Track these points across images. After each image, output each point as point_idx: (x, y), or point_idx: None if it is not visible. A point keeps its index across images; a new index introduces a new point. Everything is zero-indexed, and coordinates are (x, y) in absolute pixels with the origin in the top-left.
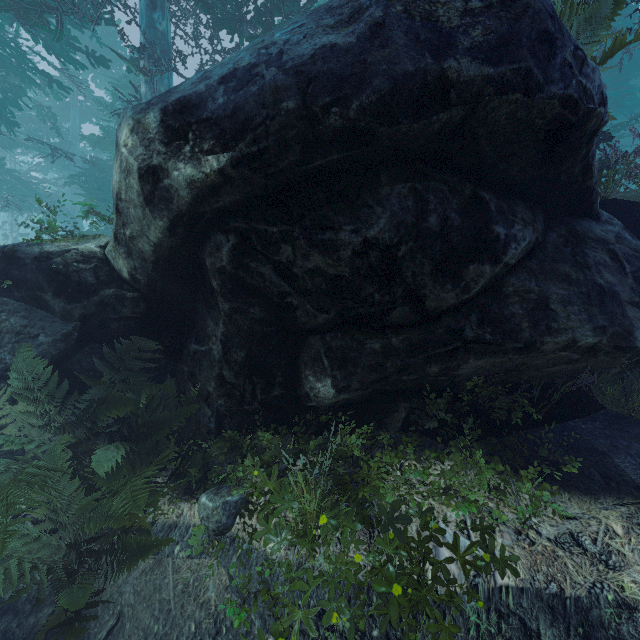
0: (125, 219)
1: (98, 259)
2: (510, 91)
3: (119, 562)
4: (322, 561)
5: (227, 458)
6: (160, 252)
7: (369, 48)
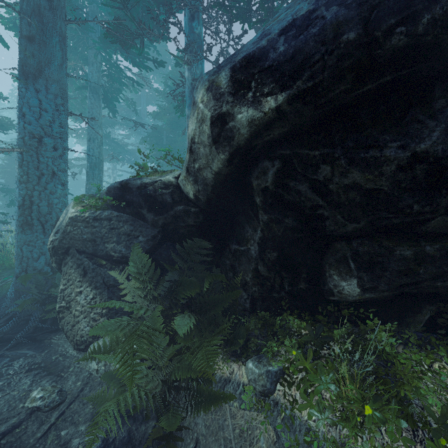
0: (195, 156)
1: (173, 186)
2: None
3: (196, 402)
4: None
5: (261, 332)
6: (218, 178)
7: None
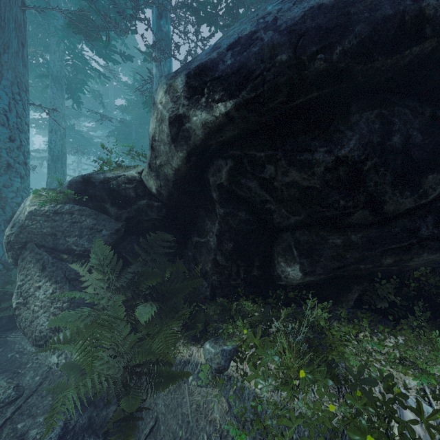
0: (157, 153)
1: (137, 181)
2: None
3: (155, 383)
4: (301, 405)
5: (219, 317)
6: (178, 174)
7: (352, 2)
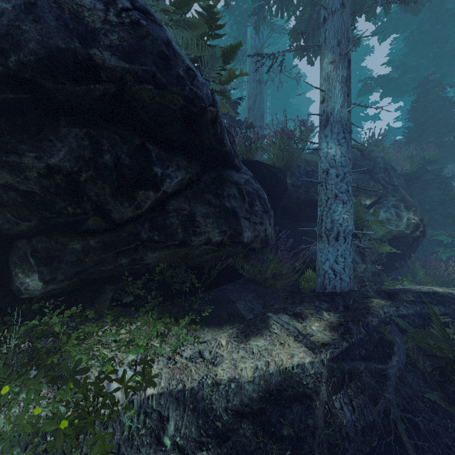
0: None
1: None
2: (145, 83)
3: None
4: (2, 424)
5: None
6: None
7: (24, 18)
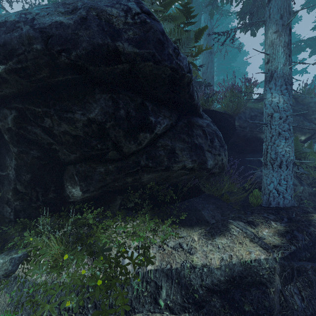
0: None
1: None
2: (148, 61)
3: None
4: (64, 277)
5: (20, 234)
6: None
7: (80, 28)
